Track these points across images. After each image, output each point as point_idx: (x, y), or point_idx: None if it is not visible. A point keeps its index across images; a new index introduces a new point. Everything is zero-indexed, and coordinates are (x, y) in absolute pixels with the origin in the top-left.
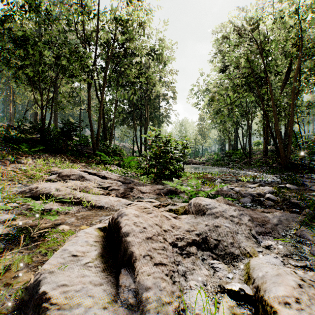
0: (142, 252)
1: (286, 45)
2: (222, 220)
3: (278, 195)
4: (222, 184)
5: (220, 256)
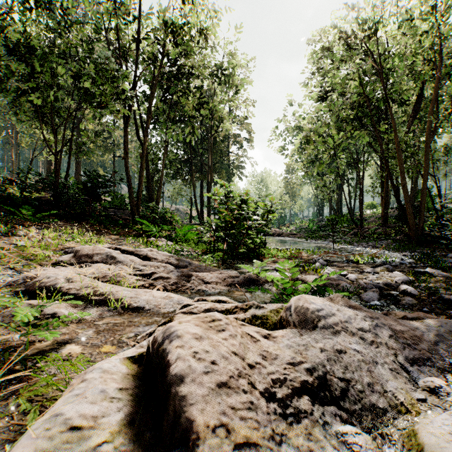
0: (211, 419)
1: (416, 61)
2: (347, 338)
3: (418, 287)
4: (328, 268)
5: (354, 413)
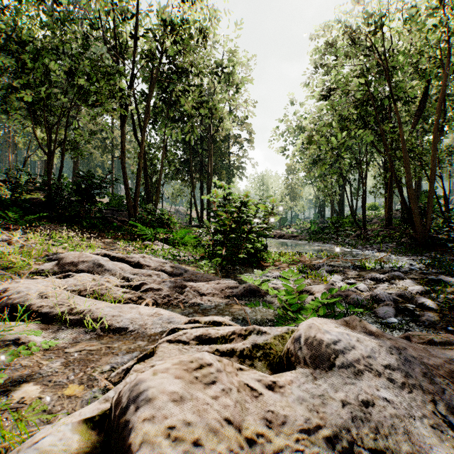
0: None
1: (421, 58)
2: (372, 380)
3: (436, 299)
4: (335, 275)
5: None
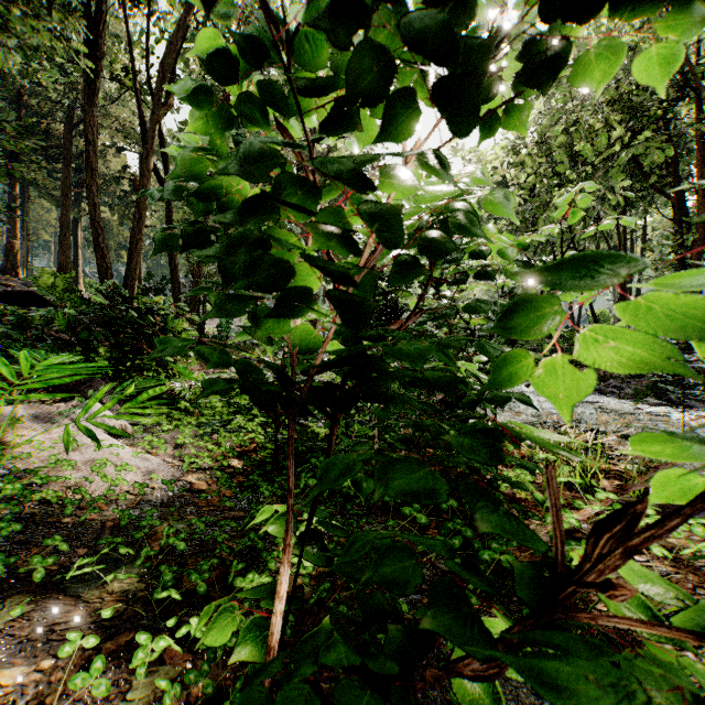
0: None
1: None
2: None
3: None
4: None
5: None
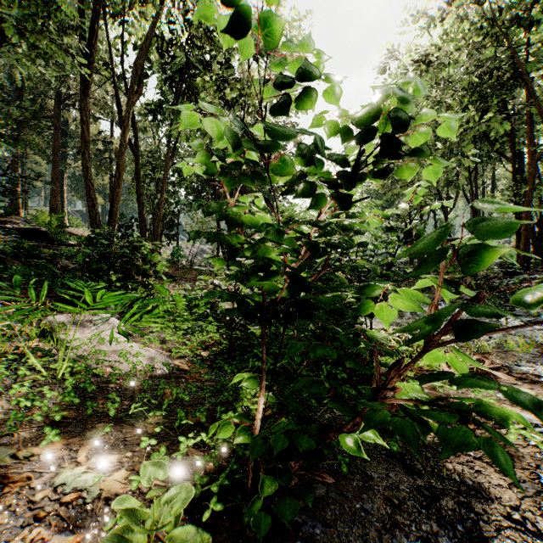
0: None
1: None
2: None
3: None
4: None
5: None
